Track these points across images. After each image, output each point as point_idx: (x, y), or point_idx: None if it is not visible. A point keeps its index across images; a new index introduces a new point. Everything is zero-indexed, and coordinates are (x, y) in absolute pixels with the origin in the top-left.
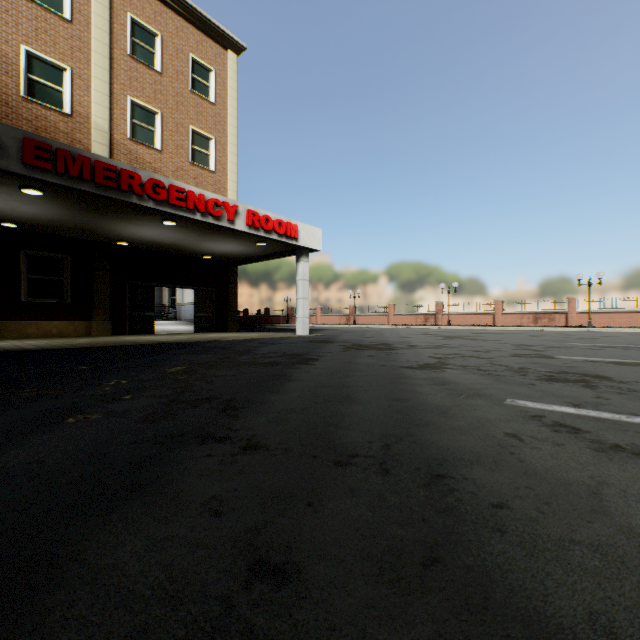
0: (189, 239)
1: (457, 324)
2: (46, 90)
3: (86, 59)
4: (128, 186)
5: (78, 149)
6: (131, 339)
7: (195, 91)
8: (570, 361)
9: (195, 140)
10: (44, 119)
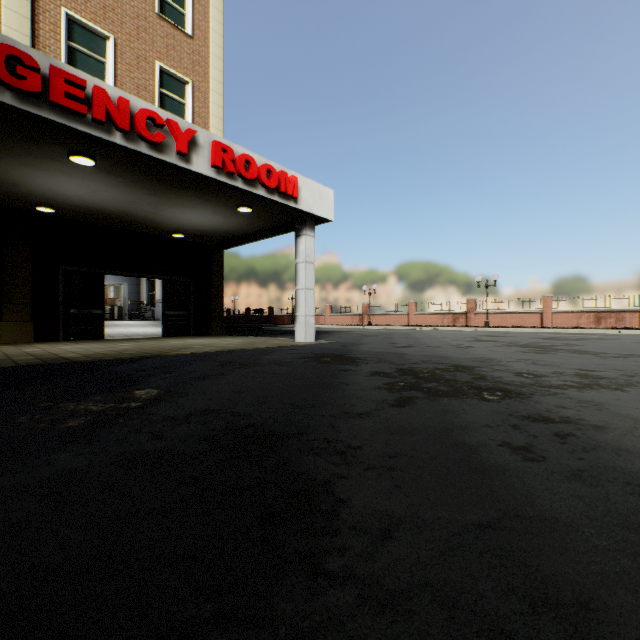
0: (139, 202)
1: (494, 325)
2: None
3: None
4: None
5: None
6: (26, 351)
7: (165, 17)
8: None
9: (164, 82)
10: None
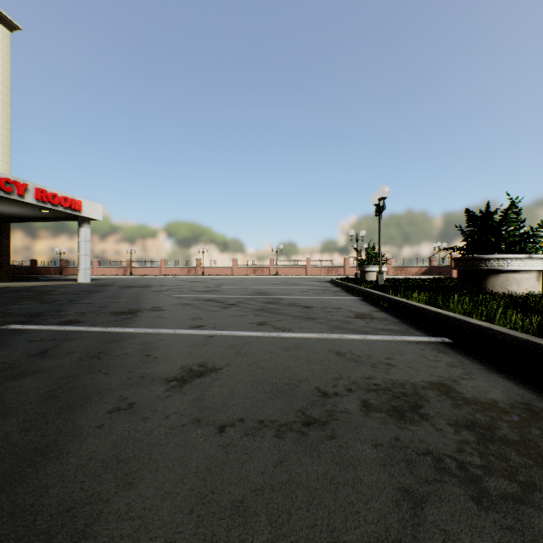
0: None
1: (210, 274)
2: None
3: None
4: None
5: None
6: None
7: None
8: (223, 288)
9: None
10: None
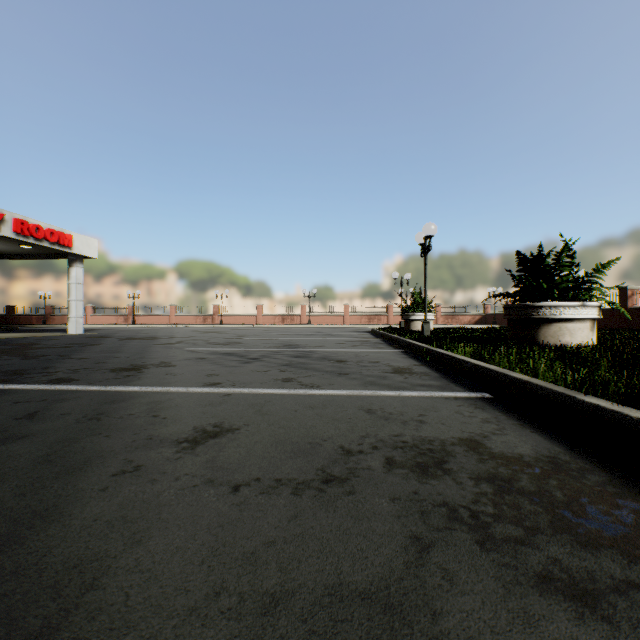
0: None
1: (230, 323)
2: None
3: None
4: None
5: None
6: None
7: None
8: (245, 339)
9: None
10: None
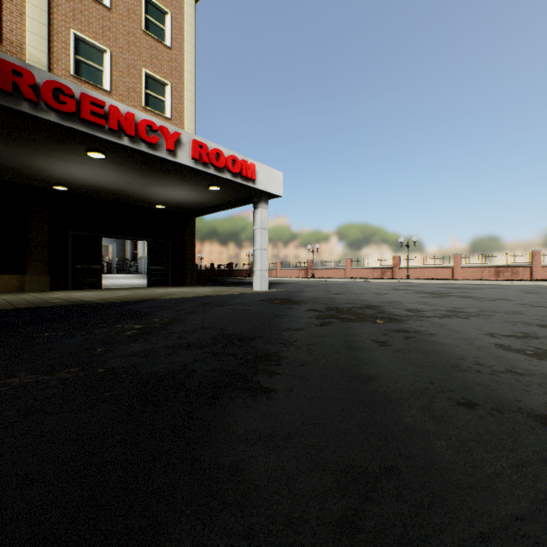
0: (133, 182)
1: (414, 277)
2: None
3: None
4: (11, 85)
5: None
6: (53, 297)
7: (149, 33)
8: None
9: (149, 84)
10: None
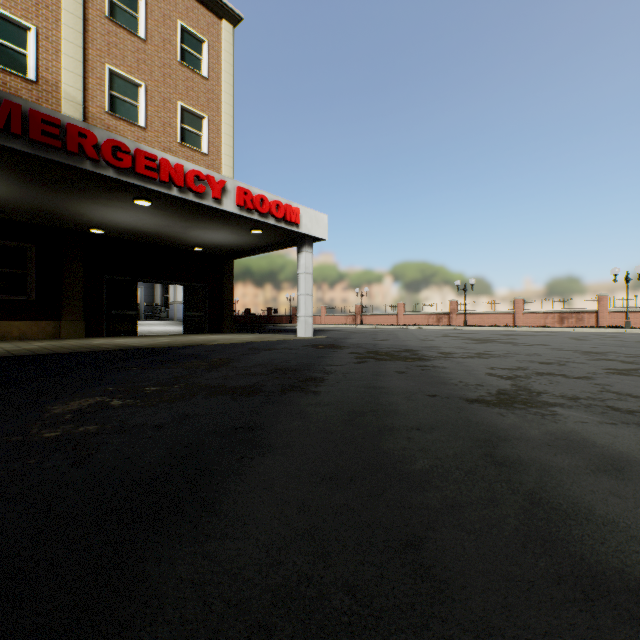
0: (173, 226)
1: (473, 324)
2: (5, 52)
3: (55, 18)
4: (77, 147)
5: (5, 93)
6: (98, 343)
7: (185, 63)
8: None
9: (185, 118)
10: (2, 85)
